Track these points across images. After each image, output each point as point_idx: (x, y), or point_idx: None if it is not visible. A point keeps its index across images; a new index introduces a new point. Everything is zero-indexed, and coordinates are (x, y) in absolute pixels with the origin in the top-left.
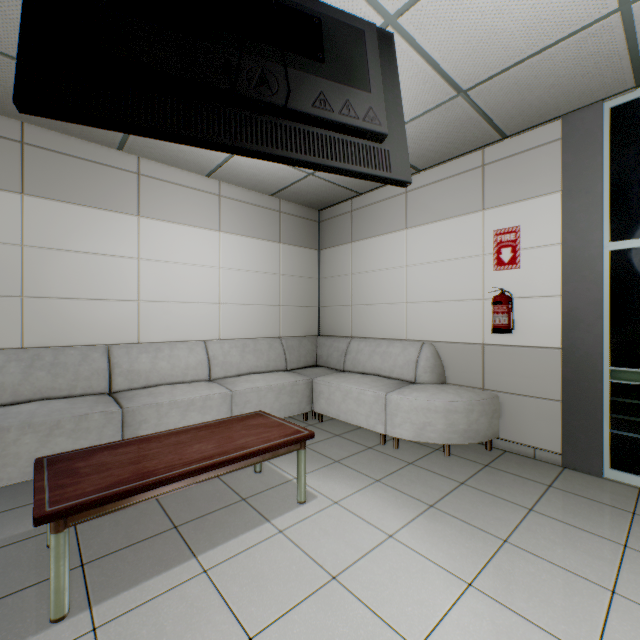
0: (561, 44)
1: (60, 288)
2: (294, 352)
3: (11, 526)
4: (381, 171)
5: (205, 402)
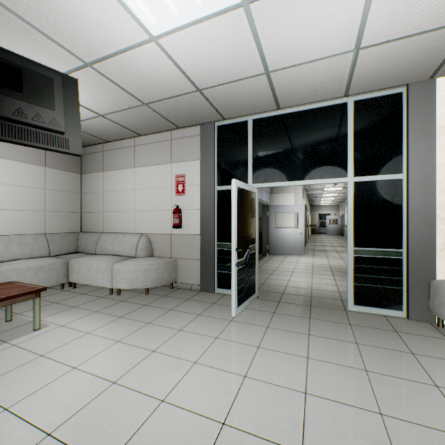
0: (182, 97)
1: None
2: (57, 244)
3: None
4: (62, 149)
5: None
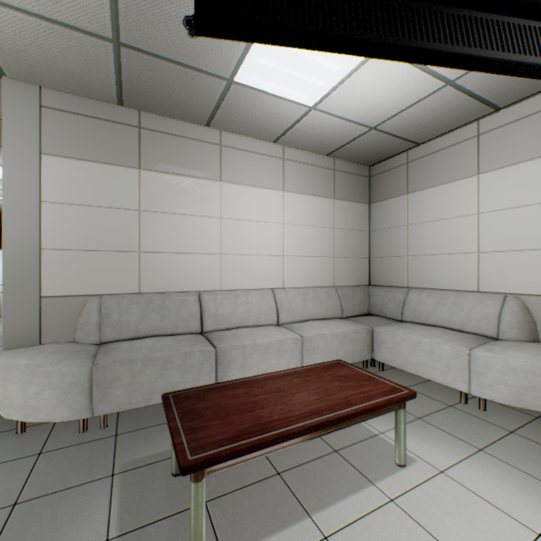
0: None
1: (164, 244)
2: (348, 301)
3: (141, 447)
4: None
5: (280, 346)
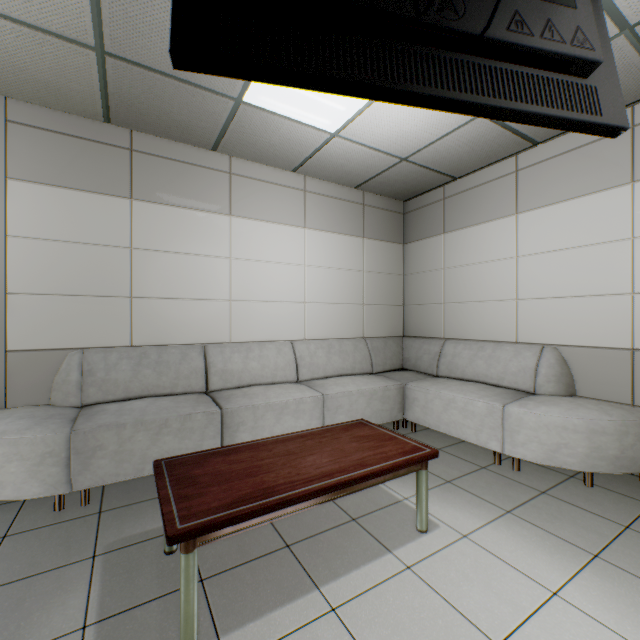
0: None
1: (162, 288)
2: (379, 354)
3: (129, 524)
4: (588, 115)
5: (298, 405)
